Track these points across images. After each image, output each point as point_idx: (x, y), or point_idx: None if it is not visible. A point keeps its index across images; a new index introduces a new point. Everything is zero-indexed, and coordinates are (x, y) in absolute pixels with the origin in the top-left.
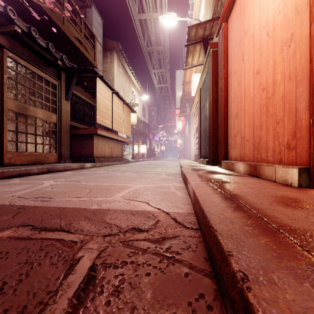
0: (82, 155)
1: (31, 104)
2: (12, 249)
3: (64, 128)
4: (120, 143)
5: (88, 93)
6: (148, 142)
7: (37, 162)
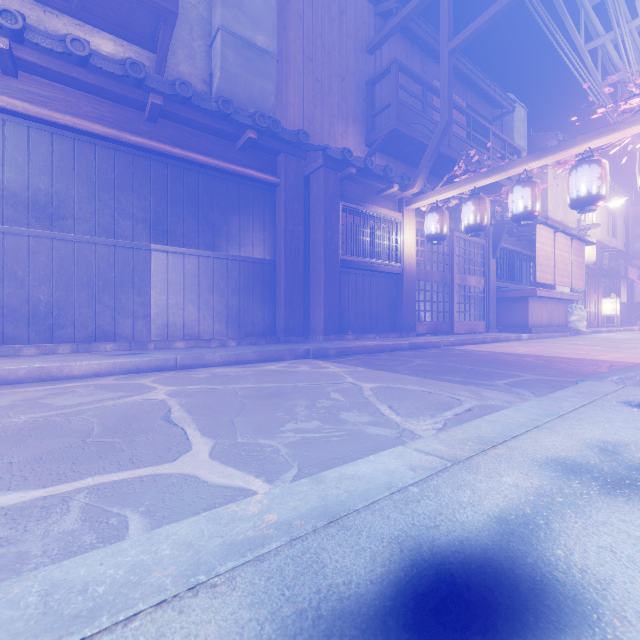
0: (511, 323)
1: (467, 274)
2: (572, 361)
3: (491, 292)
4: (563, 302)
5: (511, 238)
6: (625, 288)
7: (471, 331)
